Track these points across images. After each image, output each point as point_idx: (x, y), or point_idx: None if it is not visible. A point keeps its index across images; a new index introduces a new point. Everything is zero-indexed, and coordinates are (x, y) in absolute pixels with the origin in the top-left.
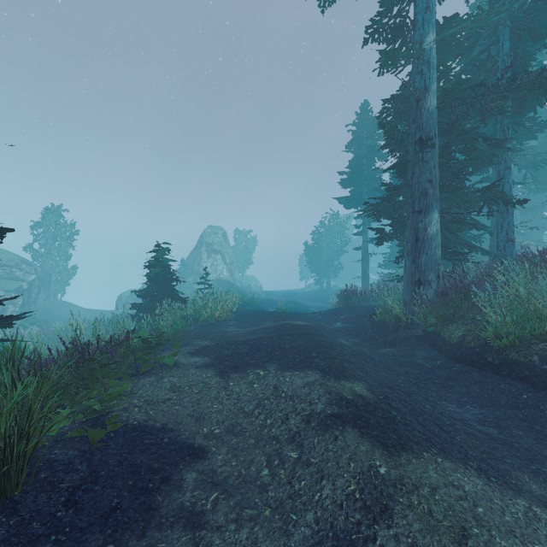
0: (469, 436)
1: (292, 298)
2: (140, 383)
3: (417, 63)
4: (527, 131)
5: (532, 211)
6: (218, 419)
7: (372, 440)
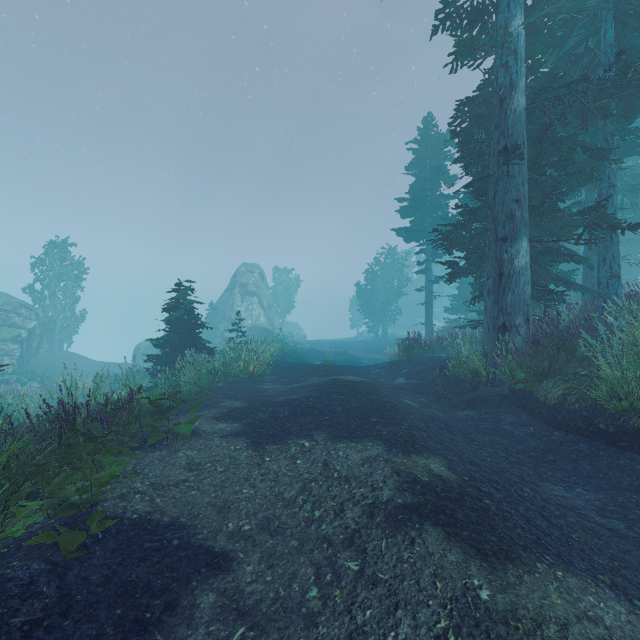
0: (588, 532)
1: (342, 349)
2: (147, 458)
3: (501, 54)
4: (629, 145)
5: (626, 245)
6: (248, 509)
7: (463, 545)
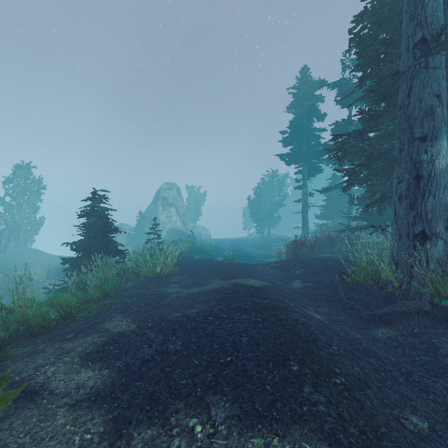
0: None
1: (237, 246)
2: None
3: None
4: None
5: None
6: None
7: None
